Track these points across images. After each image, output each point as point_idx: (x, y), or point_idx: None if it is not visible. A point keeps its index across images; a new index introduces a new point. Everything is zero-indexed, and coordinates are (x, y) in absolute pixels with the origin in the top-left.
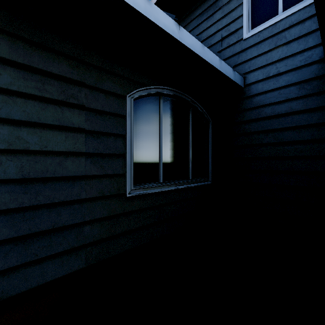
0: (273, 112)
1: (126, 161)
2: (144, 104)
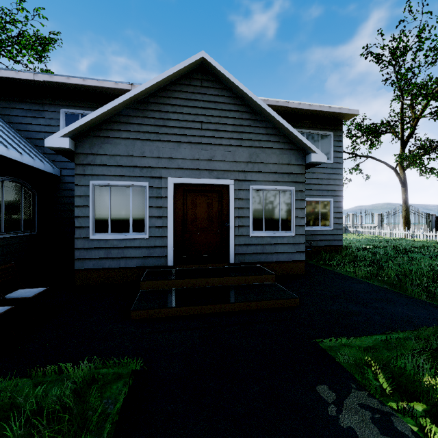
0: None
1: None
2: None
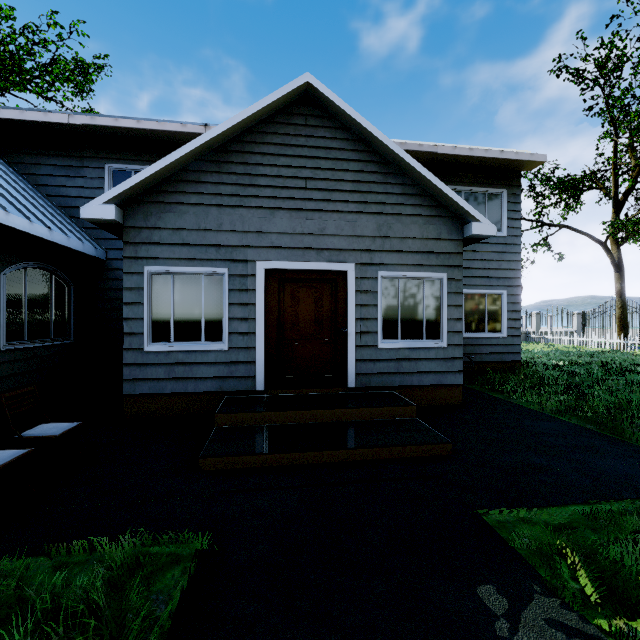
0: None
1: (1, 323)
2: (12, 277)
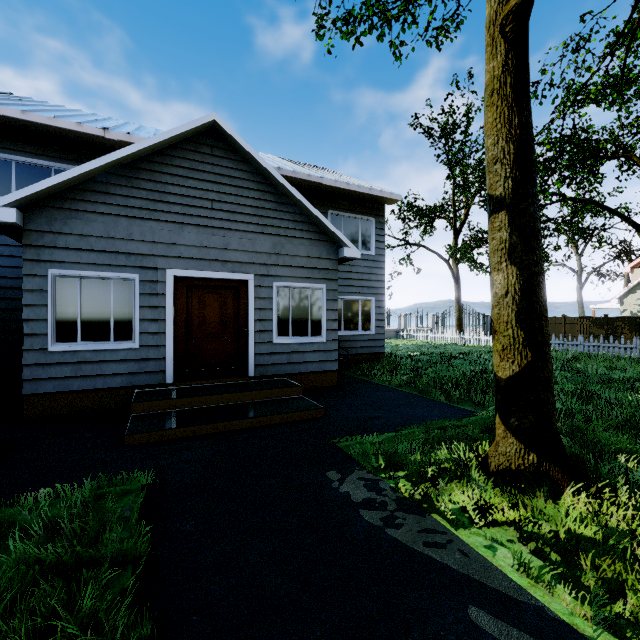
0: (8, 284)
1: None
2: None
